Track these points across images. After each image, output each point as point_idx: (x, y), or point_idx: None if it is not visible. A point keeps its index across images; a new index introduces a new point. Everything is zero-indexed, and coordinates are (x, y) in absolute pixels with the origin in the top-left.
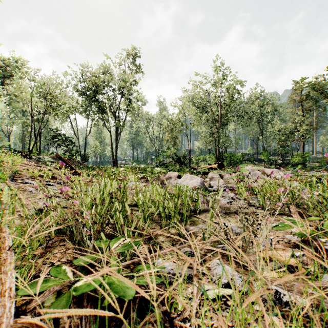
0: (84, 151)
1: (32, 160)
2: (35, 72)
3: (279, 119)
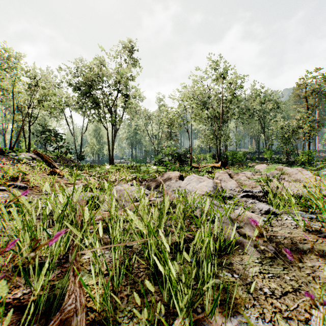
0: (80, 149)
1: (6, 157)
2: (19, 60)
3: (282, 117)
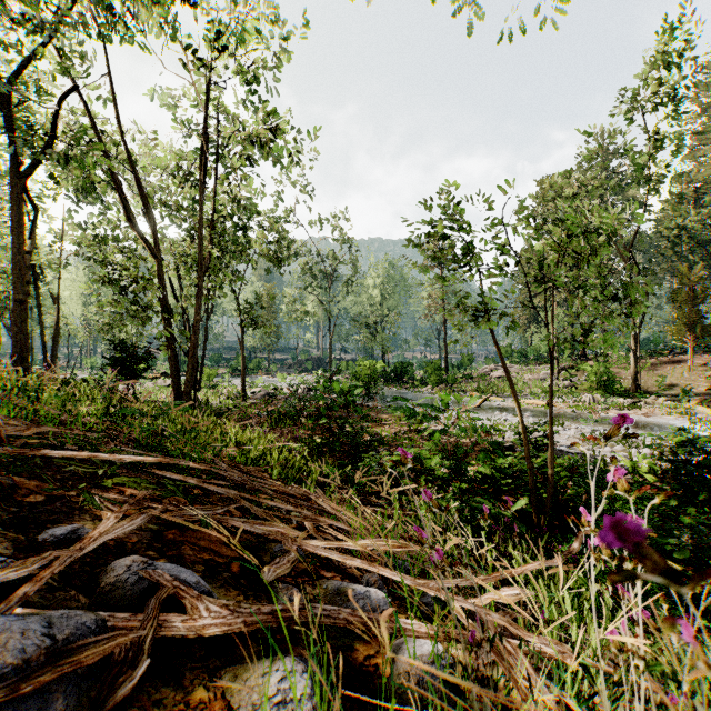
0: None
1: None
2: None
3: None
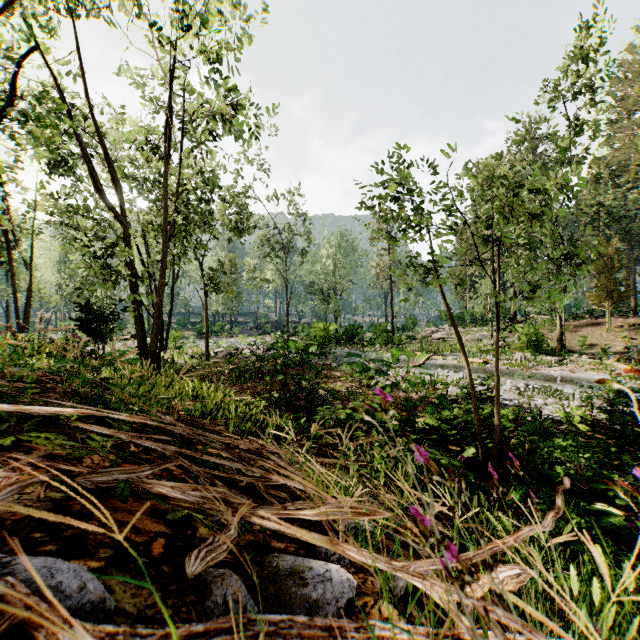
0: None
1: None
2: None
3: None
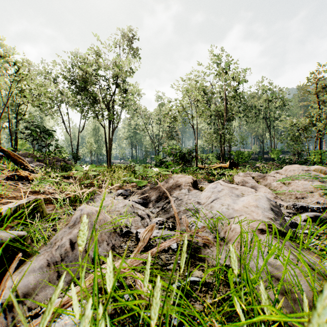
0: (77, 149)
1: None
2: None
3: (288, 115)
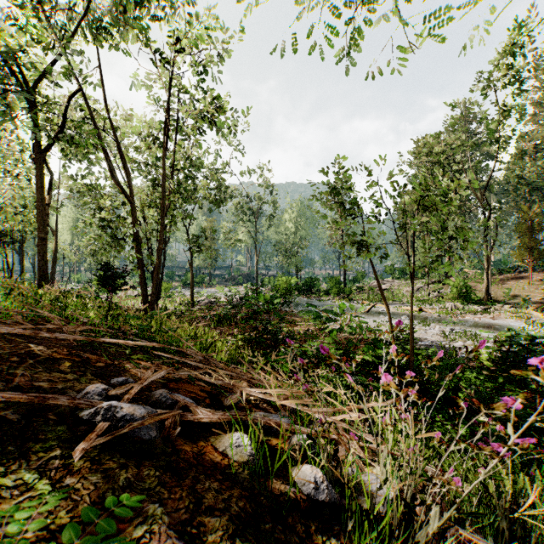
0: None
1: None
2: None
3: None
